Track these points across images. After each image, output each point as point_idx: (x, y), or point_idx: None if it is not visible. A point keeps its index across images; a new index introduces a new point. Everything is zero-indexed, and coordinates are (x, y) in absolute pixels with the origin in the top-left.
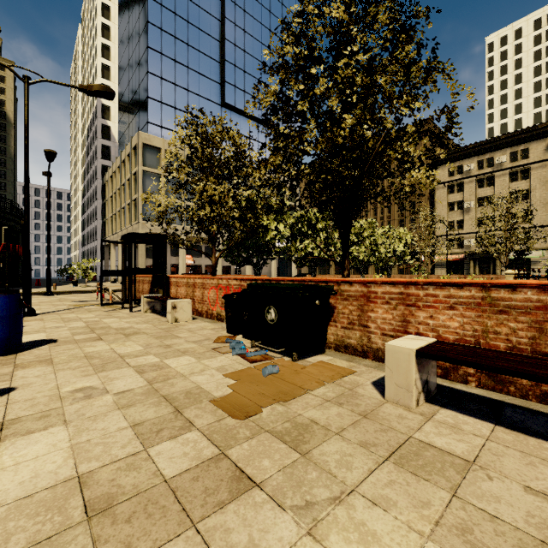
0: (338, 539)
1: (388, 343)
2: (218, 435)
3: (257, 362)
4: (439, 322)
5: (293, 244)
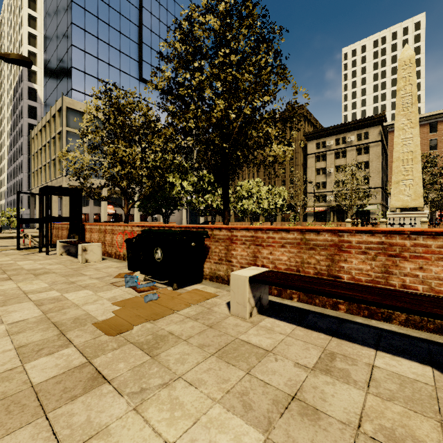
0: (154, 410)
1: (232, 273)
2: (90, 349)
3: (144, 292)
4: (276, 257)
5: (196, 198)
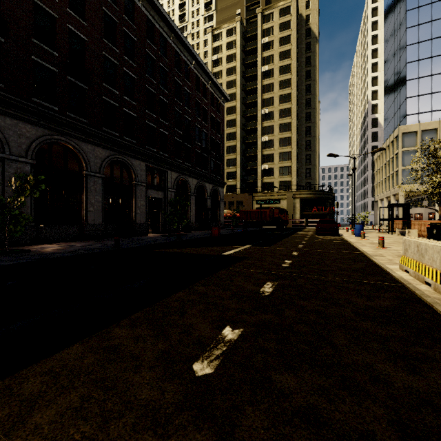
0: None
1: None
2: None
3: None
4: None
5: None
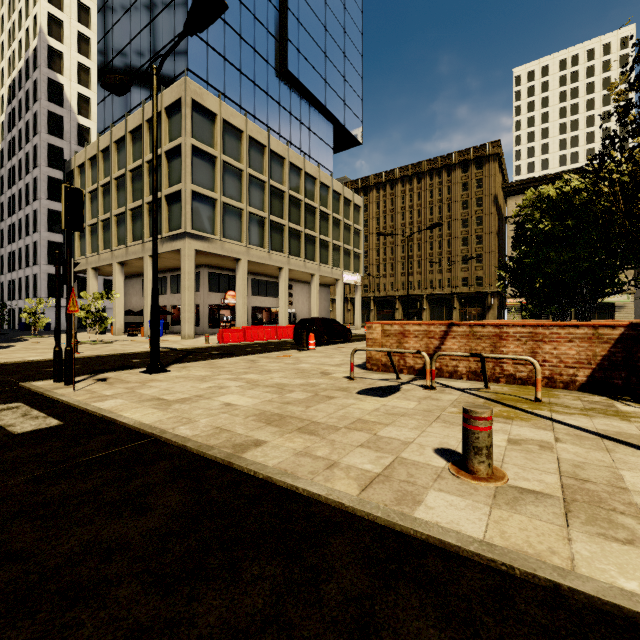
0: None
1: None
2: None
3: None
4: None
5: None
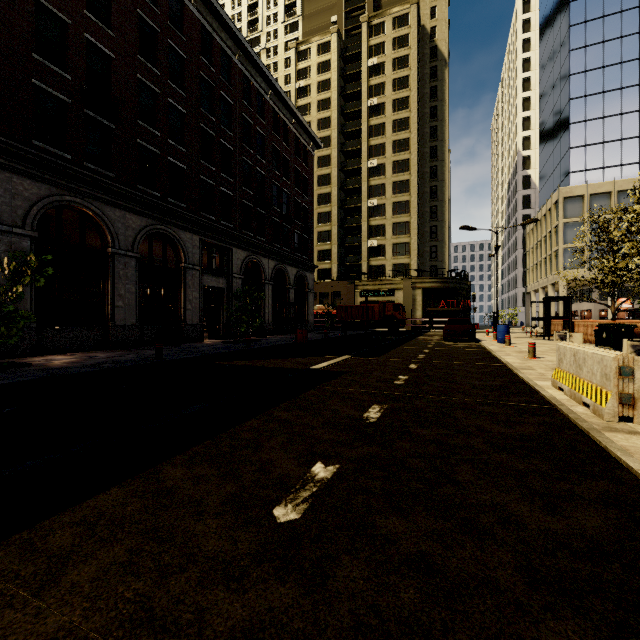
0: None
1: (623, 339)
2: None
3: None
4: None
5: None
